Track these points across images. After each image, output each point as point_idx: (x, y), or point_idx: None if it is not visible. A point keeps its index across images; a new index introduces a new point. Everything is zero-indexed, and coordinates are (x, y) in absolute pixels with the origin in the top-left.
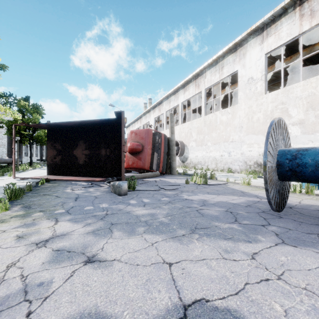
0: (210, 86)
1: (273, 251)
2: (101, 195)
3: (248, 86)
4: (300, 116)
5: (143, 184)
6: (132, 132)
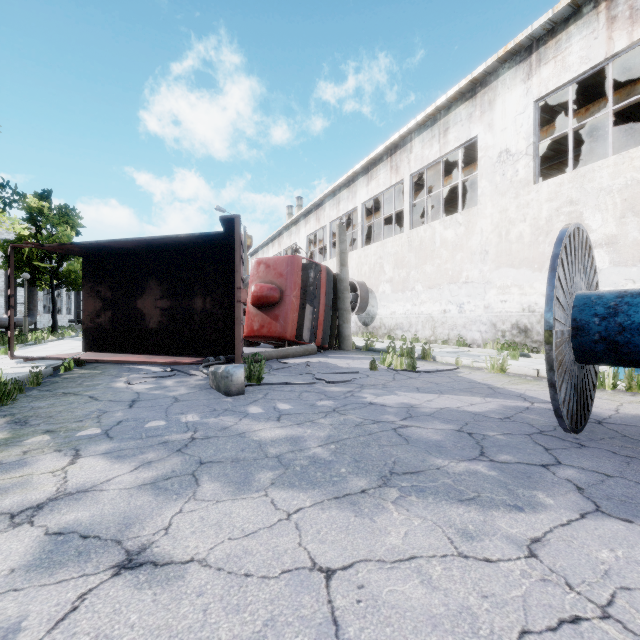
0: (421, 170)
1: (578, 534)
2: (189, 395)
3: (500, 168)
4: (608, 229)
5: (280, 371)
6: (260, 263)
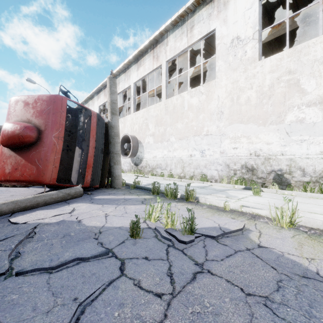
0: (174, 57)
1: None
2: None
3: (233, 50)
4: (321, 91)
5: None
6: (18, 101)
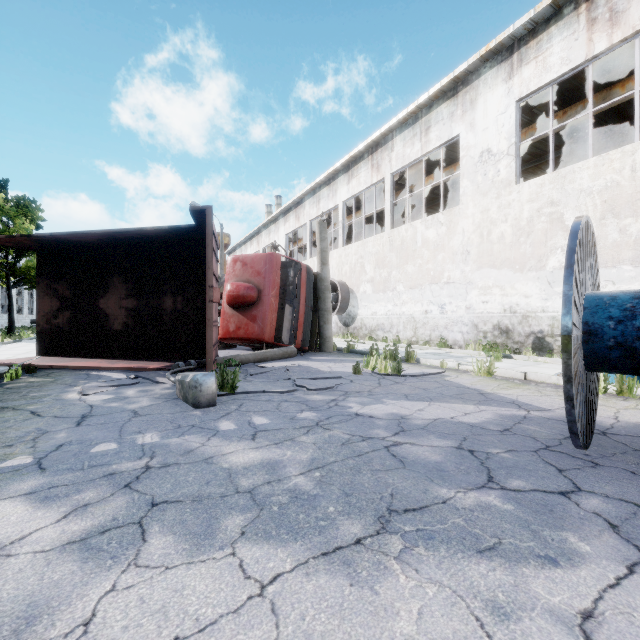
0: (402, 169)
1: (635, 601)
2: (151, 408)
3: (482, 168)
4: None
5: (258, 376)
6: (237, 261)
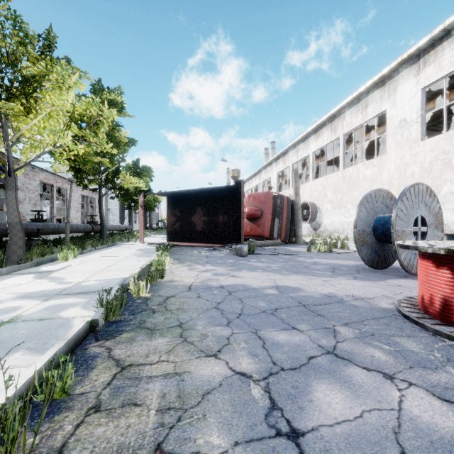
0: (350, 131)
1: (341, 280)
2: (226, 256)
3: (400, 130)
4: None
5: (262, 251)
6: (250, 196)
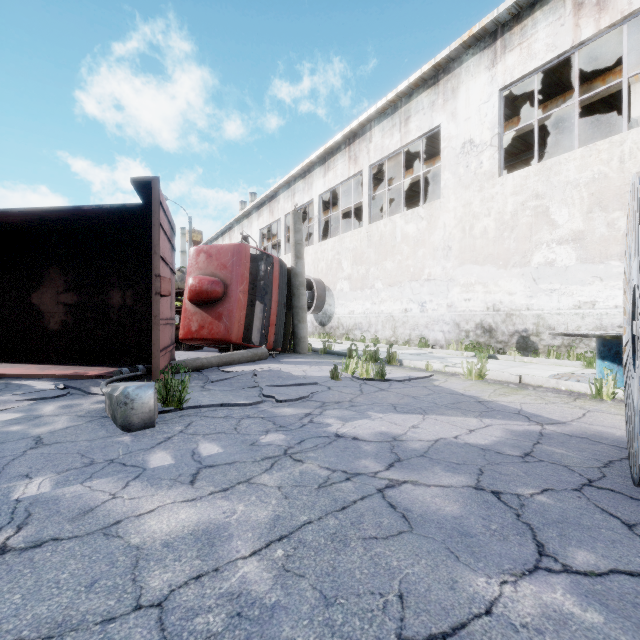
0: (381, 161)
1: None
2: (65, 432)
3: (464, 159)
4: (575, 225)
5: (219, 384)
6: (200, 252)
